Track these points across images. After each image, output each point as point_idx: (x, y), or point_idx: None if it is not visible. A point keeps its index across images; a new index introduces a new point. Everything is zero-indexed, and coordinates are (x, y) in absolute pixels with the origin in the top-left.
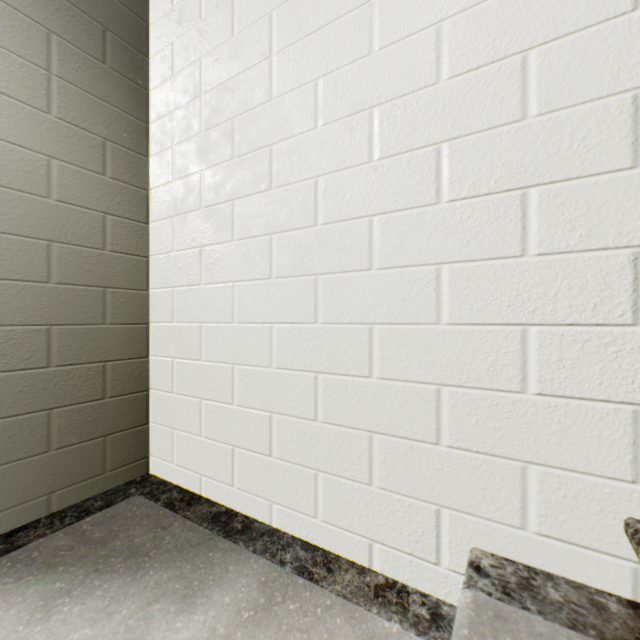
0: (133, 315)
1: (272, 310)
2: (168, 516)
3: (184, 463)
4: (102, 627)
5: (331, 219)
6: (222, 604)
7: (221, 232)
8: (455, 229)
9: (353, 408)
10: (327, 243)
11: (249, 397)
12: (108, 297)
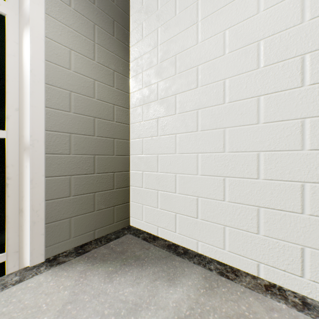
0: (124, 151)
1: (198, 146)
2: (146, 244)
3: (148, 221)
4: (137, 288)
5: (233, 99)
6: (188, 285)
7: (169, 110)
8: (314, 99)
9: (247, 194)
10: (231, 112)
11: (185, 189)
12: (115, 143)
